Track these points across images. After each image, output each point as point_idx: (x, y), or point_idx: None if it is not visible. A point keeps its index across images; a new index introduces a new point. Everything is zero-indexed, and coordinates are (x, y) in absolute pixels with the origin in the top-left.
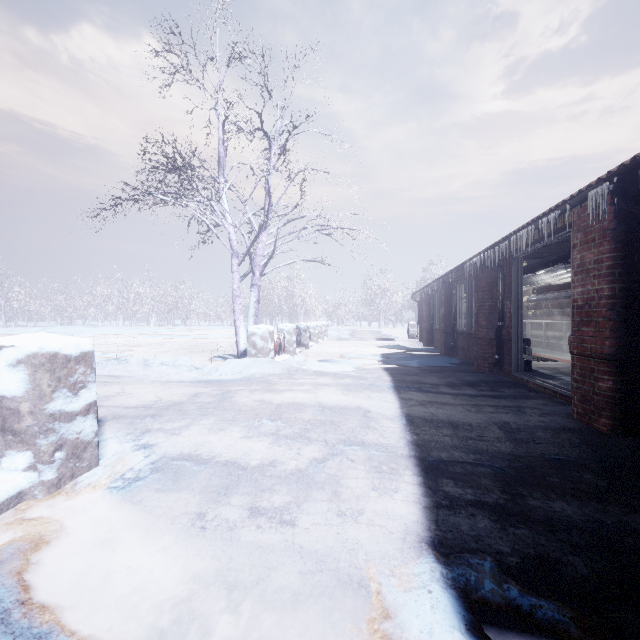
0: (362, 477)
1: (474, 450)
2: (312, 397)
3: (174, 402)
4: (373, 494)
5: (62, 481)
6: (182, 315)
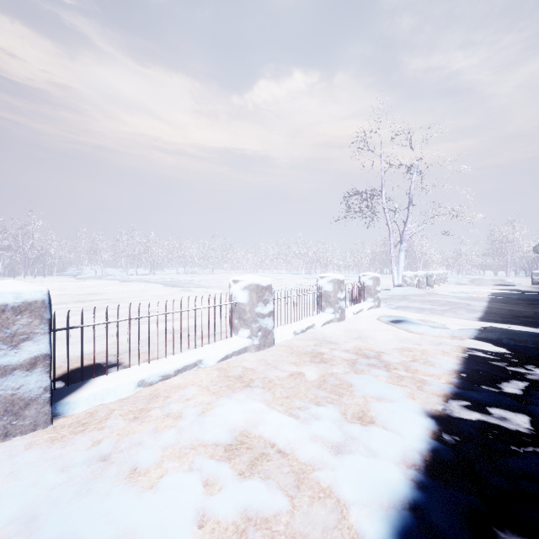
0: (463, 312)
1: (512, 313)
2: (443, 299)
3: (386, 298)
4: (466, 314)
5: (377, 306)
6: (322, 266)
